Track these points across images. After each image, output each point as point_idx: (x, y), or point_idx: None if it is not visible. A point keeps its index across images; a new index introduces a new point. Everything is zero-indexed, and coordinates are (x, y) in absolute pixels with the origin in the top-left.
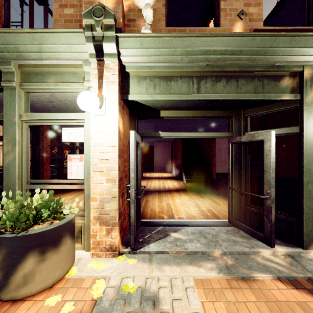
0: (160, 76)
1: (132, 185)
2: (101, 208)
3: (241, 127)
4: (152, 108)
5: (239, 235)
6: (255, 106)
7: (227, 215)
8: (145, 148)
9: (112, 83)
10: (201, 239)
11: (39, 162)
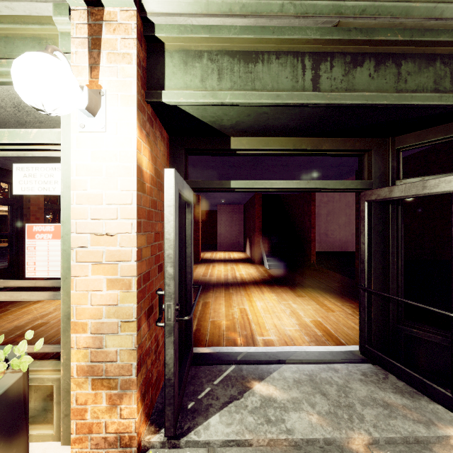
0: (231, 51)
1: (169, 293)
2: (97, 347)
3: (388, 171)
4: (214, 131)
5: (392, 388)
6: (420, 128)
7: (352, 335)
8: (204, 214)
9: (121, 59)
10: (317, 400)
11: (22, 237)
